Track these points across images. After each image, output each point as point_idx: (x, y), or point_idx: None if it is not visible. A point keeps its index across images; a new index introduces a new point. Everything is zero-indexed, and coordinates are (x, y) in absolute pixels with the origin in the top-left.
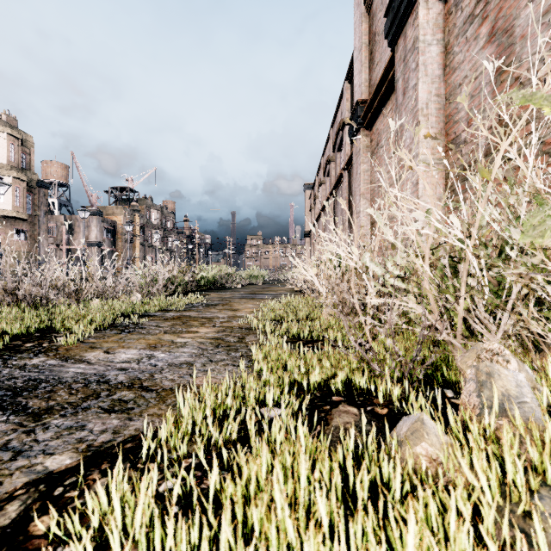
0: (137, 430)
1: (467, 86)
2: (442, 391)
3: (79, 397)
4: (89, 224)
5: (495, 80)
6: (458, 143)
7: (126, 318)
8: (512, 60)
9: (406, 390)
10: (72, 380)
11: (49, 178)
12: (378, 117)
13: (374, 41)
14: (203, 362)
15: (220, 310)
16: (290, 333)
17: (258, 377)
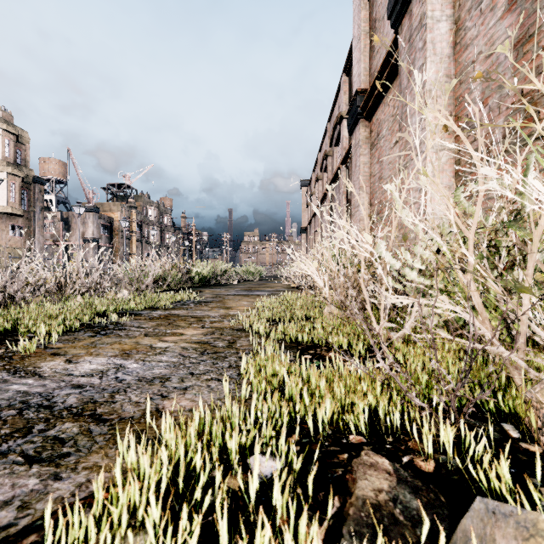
0: (58, 500)
1: (482, 63)
2: (500, 426)
3: (2, 433)
4: (85, 220)
5: (516, 52)
6: (471, 126)
7: (108, 318)
8: (538, 27)
9: (462, 434)
10: (6, 404)
11: (47, 175)
12: (378, 106)
13: (374, 28)
14: (181, 376)
15: (212, 308)
16: (288, 337)
17: (248, 399)
